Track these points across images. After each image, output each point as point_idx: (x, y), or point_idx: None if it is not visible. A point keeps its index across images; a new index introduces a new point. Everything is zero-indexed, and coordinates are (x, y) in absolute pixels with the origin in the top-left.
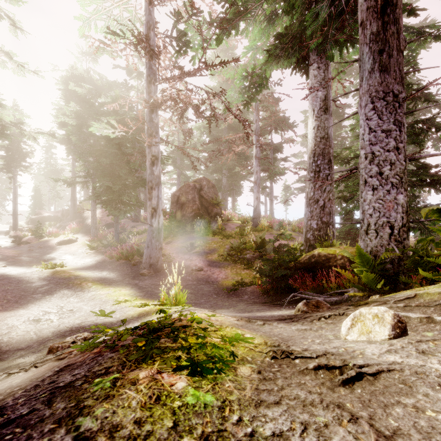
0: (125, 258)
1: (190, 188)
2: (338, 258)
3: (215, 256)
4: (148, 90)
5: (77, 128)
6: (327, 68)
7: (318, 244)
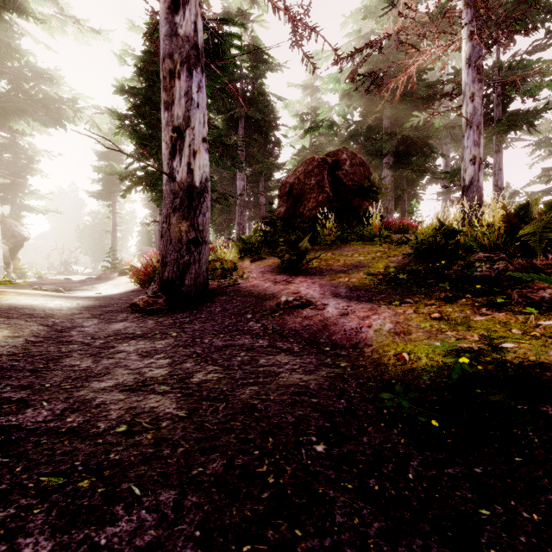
0: None
1: (314, 165)
2: None
3: (358, 277)
4: None
5: None
6: None
7: None
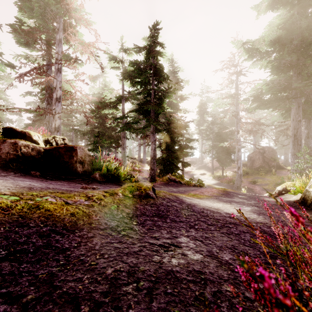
0: (227, 183)
1: (257, 153)
2: None
3: (266, 187)
4: (236, 126)
5: (206, 130)
6: (309, 121)
7: None
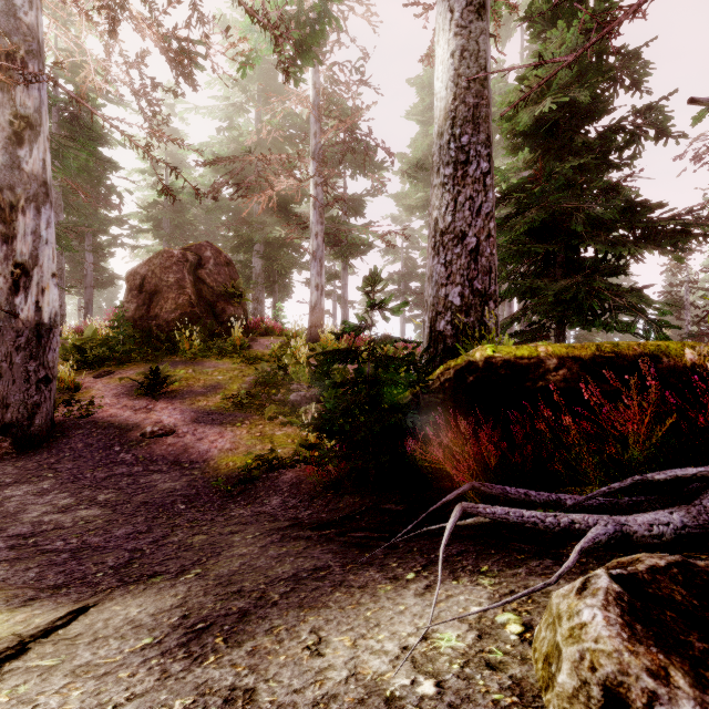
0: None
1: (173, 260)
2: (549, 364)
3: (215, 400)
4: None
5: None
6: None
7: (467, 346)
